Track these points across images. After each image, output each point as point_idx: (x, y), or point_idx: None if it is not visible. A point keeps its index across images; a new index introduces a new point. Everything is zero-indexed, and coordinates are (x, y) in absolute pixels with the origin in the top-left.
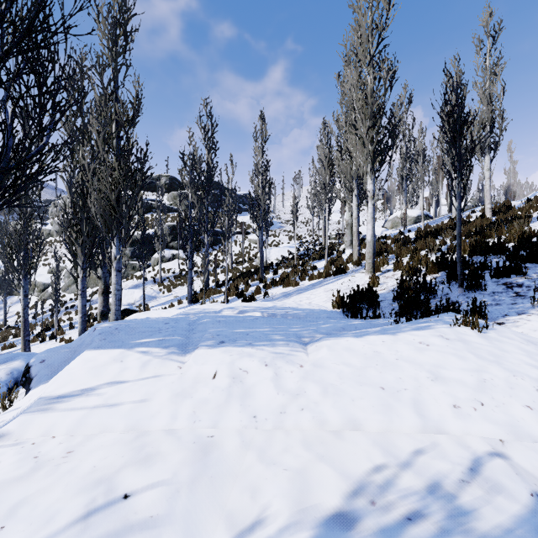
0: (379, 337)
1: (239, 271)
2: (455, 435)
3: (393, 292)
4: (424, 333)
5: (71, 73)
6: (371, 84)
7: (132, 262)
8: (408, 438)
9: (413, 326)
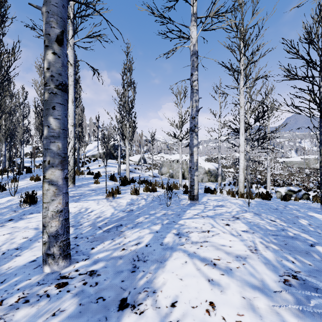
0: None
1: None
2: None
3: None
4: None
5: None
6: None
7: None
8: None
9: None
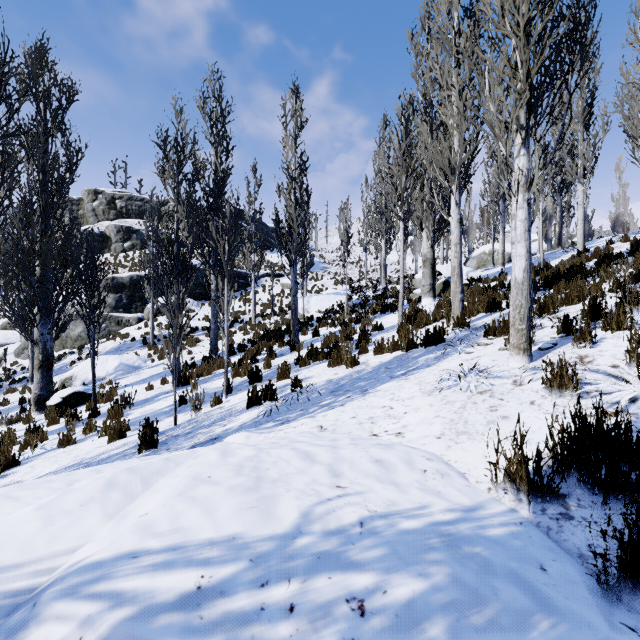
0: None
1: (264, 329)
2: None
3: None
4: None
5: None
6: None
7: (116, 315)
8: None
9: None
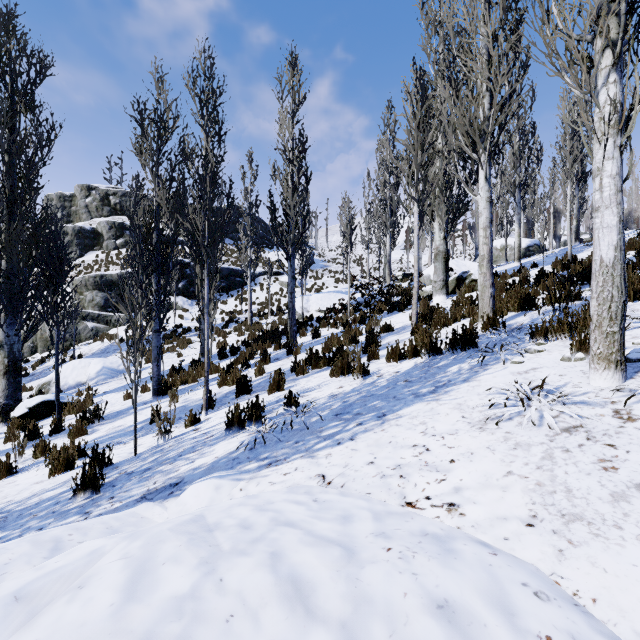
0: None
1: (260, 329)
2: None
3: None
4: None
5: None
6: None
7: (105, 314)
8: None
9: None
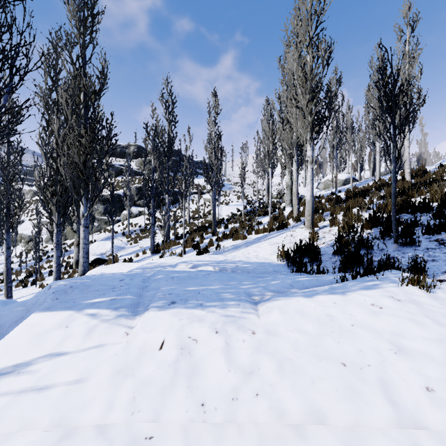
0: (329, 297)
1: (195, 226)
2: (436, 432)
3: (332, 246)
4: (373, 293)
5: (46, 53)
6: (311, 62)
7: (104, 218)
8: (383, 437)
9: (360, 285)
